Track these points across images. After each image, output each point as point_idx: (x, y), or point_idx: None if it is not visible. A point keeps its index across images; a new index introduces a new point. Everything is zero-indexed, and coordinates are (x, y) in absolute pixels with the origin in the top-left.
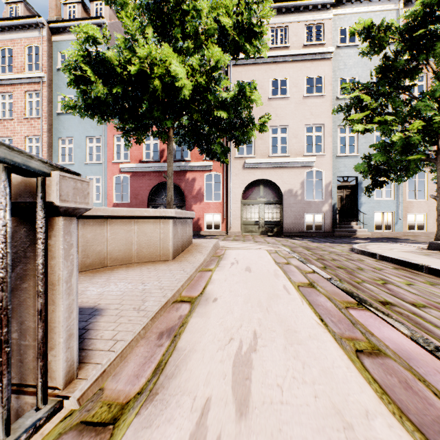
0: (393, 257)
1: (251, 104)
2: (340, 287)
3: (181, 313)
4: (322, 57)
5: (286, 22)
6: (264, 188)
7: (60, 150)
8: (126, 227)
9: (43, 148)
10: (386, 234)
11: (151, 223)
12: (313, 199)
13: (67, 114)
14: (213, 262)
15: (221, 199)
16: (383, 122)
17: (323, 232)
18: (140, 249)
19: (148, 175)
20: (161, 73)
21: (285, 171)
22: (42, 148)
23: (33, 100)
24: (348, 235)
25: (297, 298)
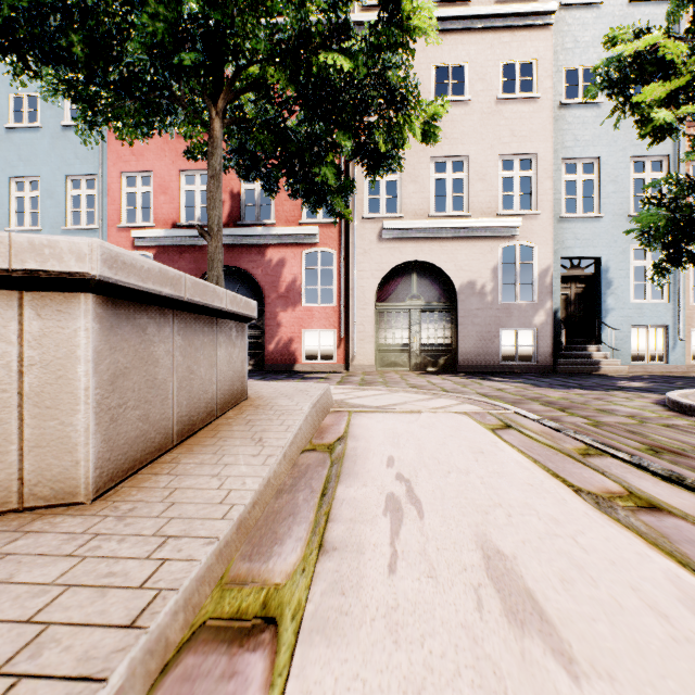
0: None
1: (414, 36)
2: None
3: None
4: (534, 22)
5: None
6: (419, 279)
7: (13, 203)
8: None
9: None
10: (653, 368)
11: None
12: (516, 300)
13: (27, 130)
14: (303, 494)
15: (336, 301)
16: None
17: (535, 364)
18: None
19: (191, 253)
20: None
21: (462, 246)
22: None
23: None
24: (584, 371)
25: None
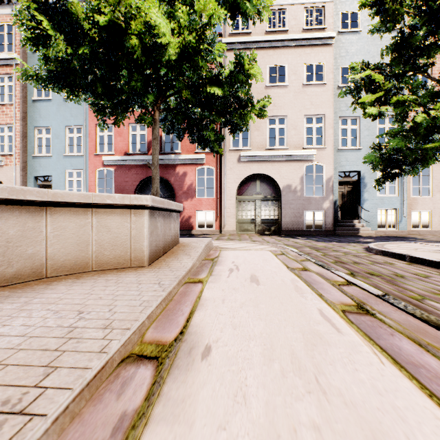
0: (432, 259)
1: (250, 79)
2: (417, 315)
3: (128, 403)
4: (323, 42)
5: (284, 4)
6: (260, 183)
7: (36, 141)
8: (78, 219)
9: (16, 138)
10: (389, 232)
11: (118, 214)
12: (314, 195)
13: (44, 101)
14: (205, 268)
15: (214, 195)
16: (403, 101)
17: (324, 230)
18: (101, 251)
19: (135, 169)
20: (140, 30)
21: (283, 165)
22: (16, 138)
23: (5, 84)
24: (350, 234)
25: (360, 344)
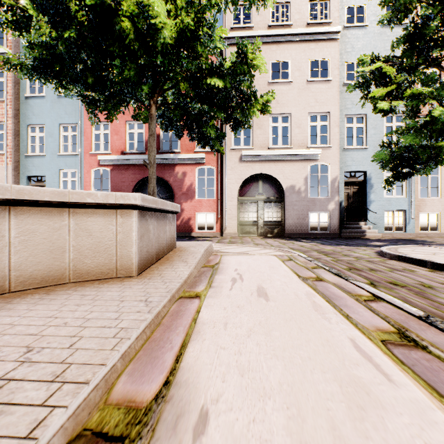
0: None
1: (254, 70)
2: None
3: None
4: (328, 37)
5: None
6: (263, 183)
7: (29, 140)
8: (51, 221)
9: (8, 136)
10: (397, 235)
11: (100, 215)
12: (318, 196)
13: (37, 98)
14: (203, 277)
15: (215, 196)
16: (418, 94)
17: (329, 233)
18: (80, 258)
19: (132, 169)
20: (133, 12)
21: (287, 165)
22: (7, 136)
23: None
24: (356, 236)
25: (429, 406)
